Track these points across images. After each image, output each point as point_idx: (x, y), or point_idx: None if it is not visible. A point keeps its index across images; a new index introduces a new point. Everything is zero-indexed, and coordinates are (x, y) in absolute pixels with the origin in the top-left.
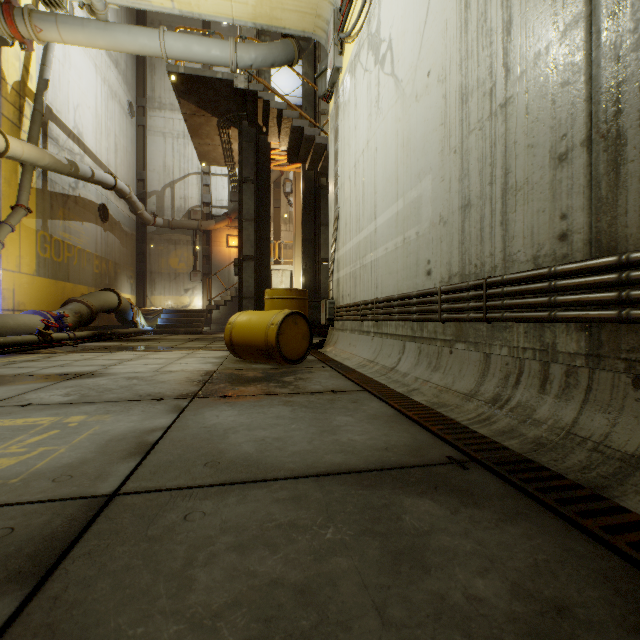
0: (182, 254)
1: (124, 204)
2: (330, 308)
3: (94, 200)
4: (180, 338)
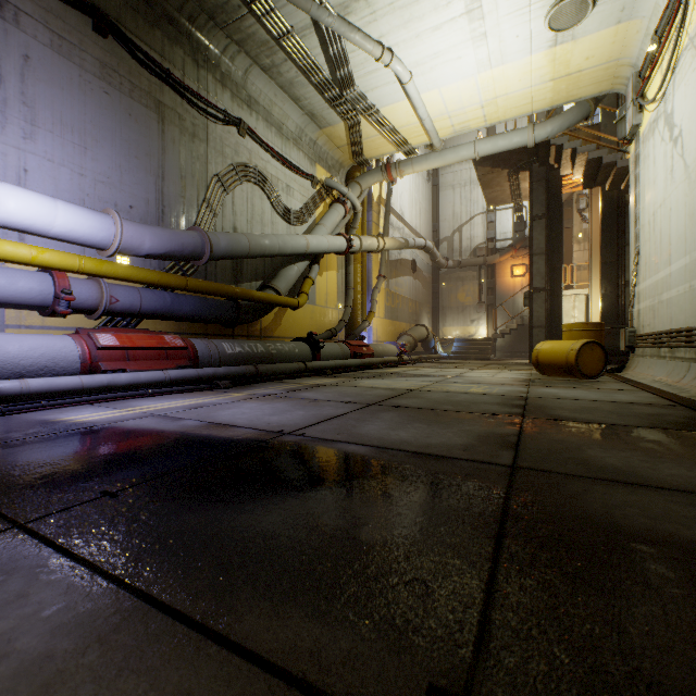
0: (468, 289)
1: (424, 255)
2: (629, 336)
3: (408, 258)
4: (476, 362)
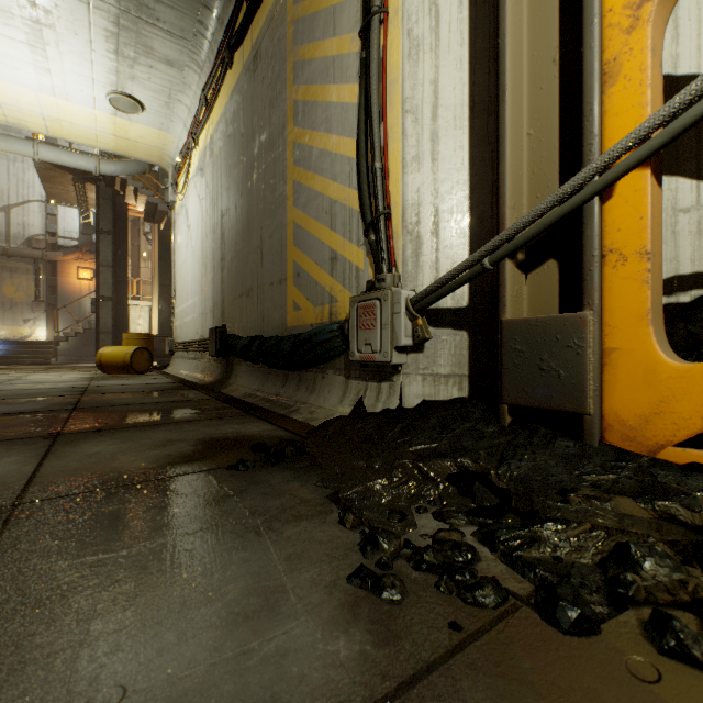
0: (21, 283)
1: None
2: (171, 344)
3: None
4: (35, 367)
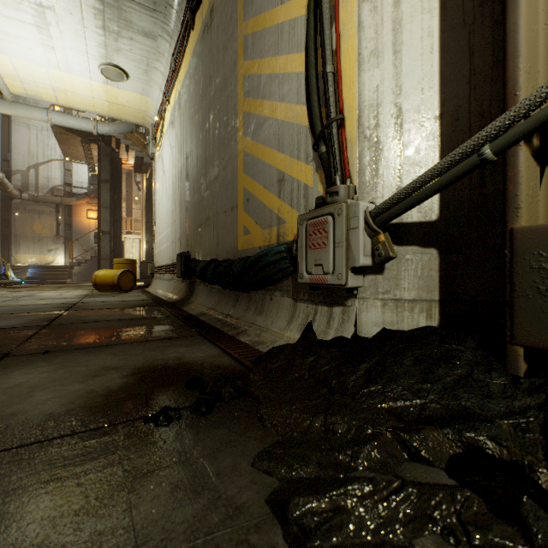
0: (46, 222)
1: None
2: (152, 268)
3: None
4: (52, 286)
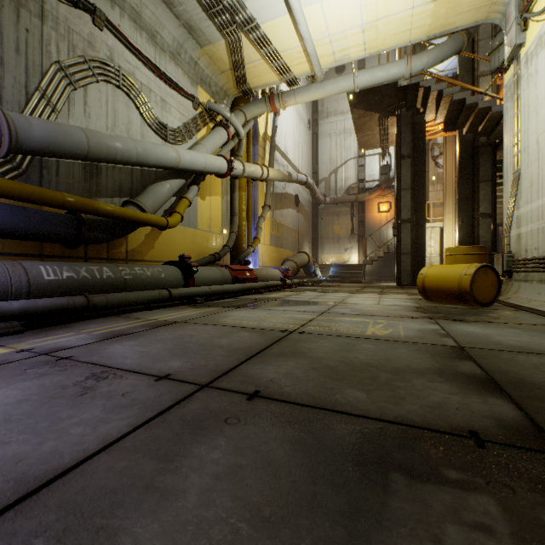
0: (342, 222)
1: (305, 192)
2: (507, 261)
3: (292, 193)
4: (352, 285)
